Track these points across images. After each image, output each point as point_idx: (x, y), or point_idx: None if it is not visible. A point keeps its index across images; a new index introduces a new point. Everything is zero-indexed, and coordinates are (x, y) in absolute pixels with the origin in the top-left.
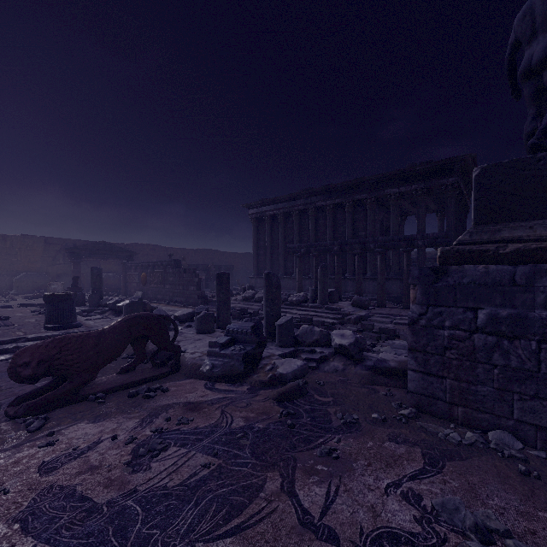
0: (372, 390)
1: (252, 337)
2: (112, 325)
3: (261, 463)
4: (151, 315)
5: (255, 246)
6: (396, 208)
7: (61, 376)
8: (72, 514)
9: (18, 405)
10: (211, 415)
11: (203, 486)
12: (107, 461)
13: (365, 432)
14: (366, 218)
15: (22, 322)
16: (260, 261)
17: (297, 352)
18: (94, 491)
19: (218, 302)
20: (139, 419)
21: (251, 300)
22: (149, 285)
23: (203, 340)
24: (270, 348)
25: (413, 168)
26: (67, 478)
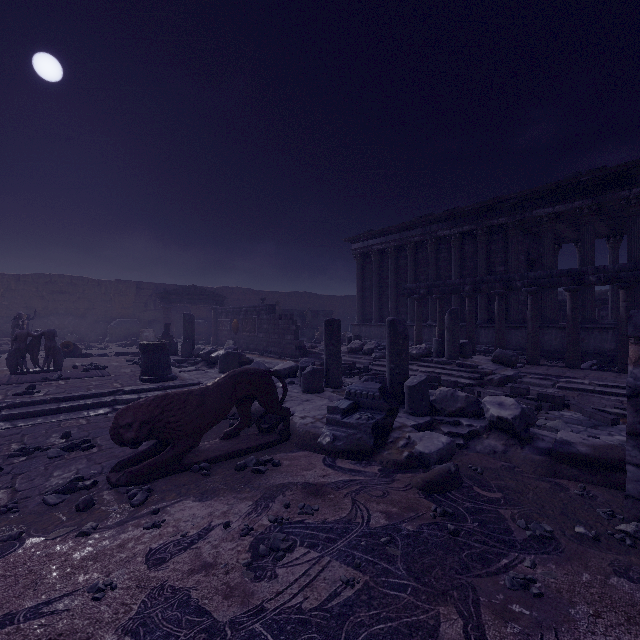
0: (556, 485)
1: (381, 402)
2: (216, 381)
3: (424, 589)
4: (258, 371)
5: (360, 287)
6: (549, 233)
7: (163, 440)
8: (189, 634)
9: (120, 471)
10: (340, 505)
11: (351, 616)
12: (222, 559)
13: (570, 556)
14: (505, 248)
15: (118, 372)
16: (365, 305)
17: (435, 423)
18: (212, 602)
19: (327, 356)
20: (252, 501)
21: (359, 352)
22: (241, 334)
23: (312, 401)
24: (398, 416)
25: (575, 179)
26: (178, 576)
